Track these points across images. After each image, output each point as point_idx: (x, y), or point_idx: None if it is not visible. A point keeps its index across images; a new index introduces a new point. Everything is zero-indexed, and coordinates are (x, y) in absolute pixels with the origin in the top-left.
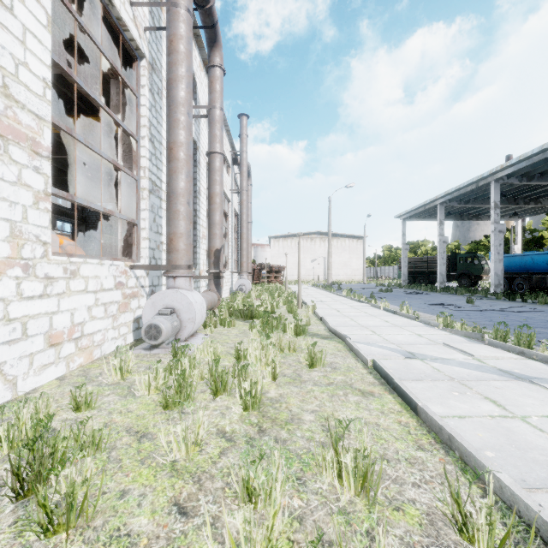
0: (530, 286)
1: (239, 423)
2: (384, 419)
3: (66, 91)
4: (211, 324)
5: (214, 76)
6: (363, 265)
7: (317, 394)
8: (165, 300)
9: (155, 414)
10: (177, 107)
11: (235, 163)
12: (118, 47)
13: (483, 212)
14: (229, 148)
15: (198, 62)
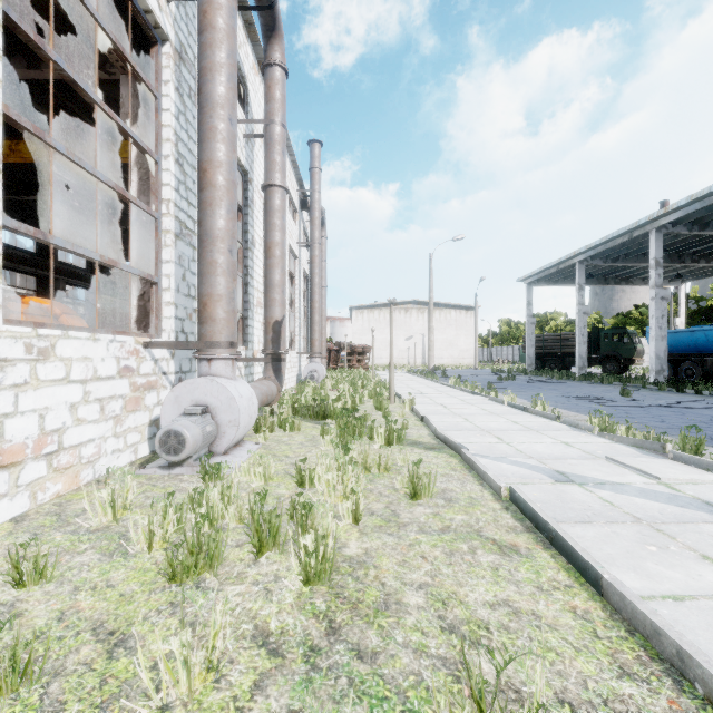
0: (703, 372)
1: (294, 612)
2: (546, 604)
3: (72, 105)
4: (264, 428)
5: (272, 79)
6: (474, 344)
7: (425, 549)
8: (195, 394)
9: (152, 593)
10: (214, 109)
11: (305, 207)
12: (131, 27)
13: (635, 274)
14: (295, 186)
15: (251, 61)
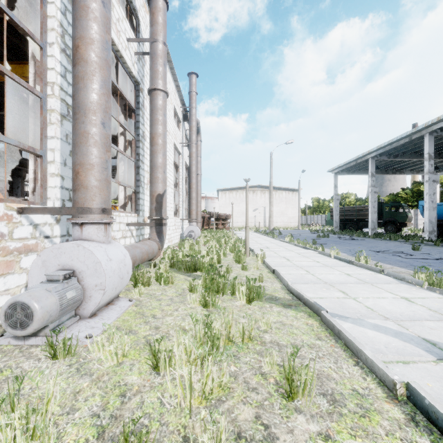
0: None
1: None
2: None
3: (17, 41)
4: (139, 285)
5: (156, 7)
6: (298, 213)
7: None
8: (61, 259)
9: None
10: None
11: (186, 119)
12: None
13: (406, 167)
14: (179, 104)
15: (142, 0)
